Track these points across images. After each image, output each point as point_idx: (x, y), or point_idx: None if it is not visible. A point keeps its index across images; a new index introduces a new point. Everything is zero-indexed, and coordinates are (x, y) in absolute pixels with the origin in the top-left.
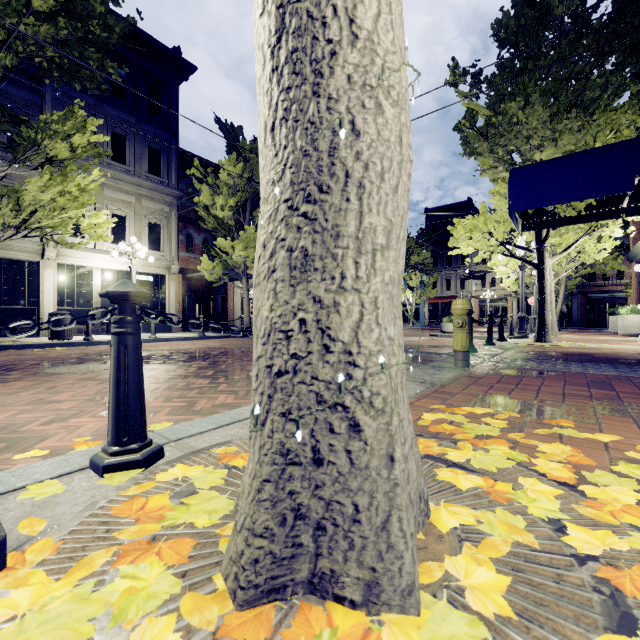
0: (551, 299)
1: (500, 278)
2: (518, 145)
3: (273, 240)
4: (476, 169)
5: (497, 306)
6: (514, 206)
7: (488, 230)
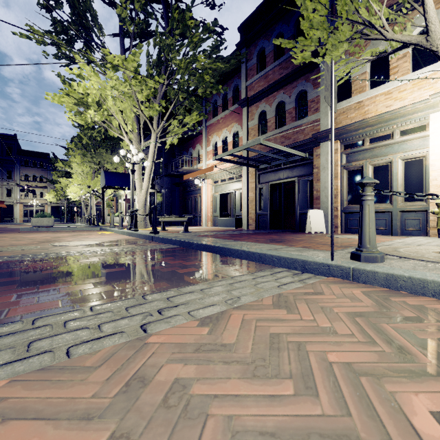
0: (94, 209)
1: (39, 192)
2: (101, 160)
3: (144, 210)
4: (84, 160)
5: (37, 210)
6: (107, 184)
7: (90, 185)
